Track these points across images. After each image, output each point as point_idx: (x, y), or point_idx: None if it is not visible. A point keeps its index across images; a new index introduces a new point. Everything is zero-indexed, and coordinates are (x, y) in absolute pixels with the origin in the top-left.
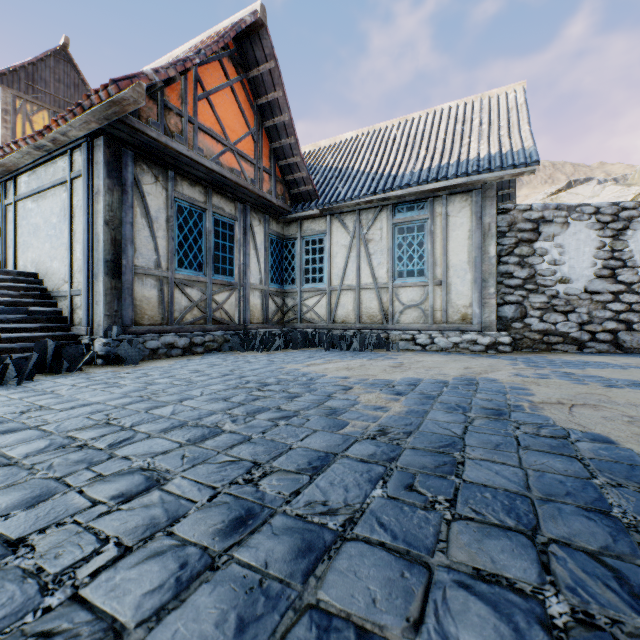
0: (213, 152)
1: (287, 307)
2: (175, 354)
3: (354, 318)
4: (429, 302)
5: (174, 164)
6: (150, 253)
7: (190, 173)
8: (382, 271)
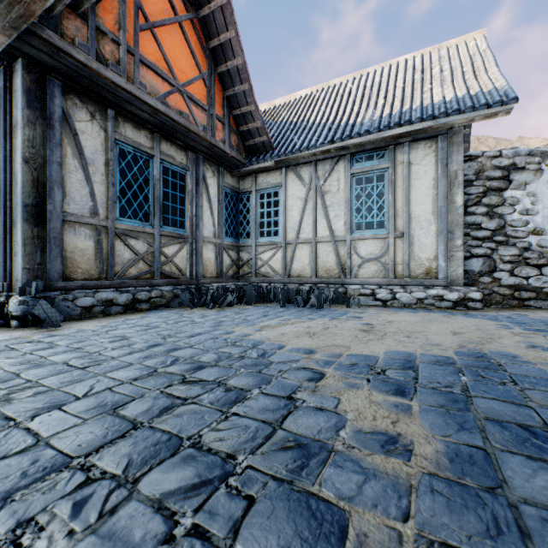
0: (158, 90)
1: (242, 261)
2: (114, 312)
3: (310, 272)
4: (390, 255)
5: (113, 101)
6: (84, 199)
7: (133, 114)
8: (339, 223)
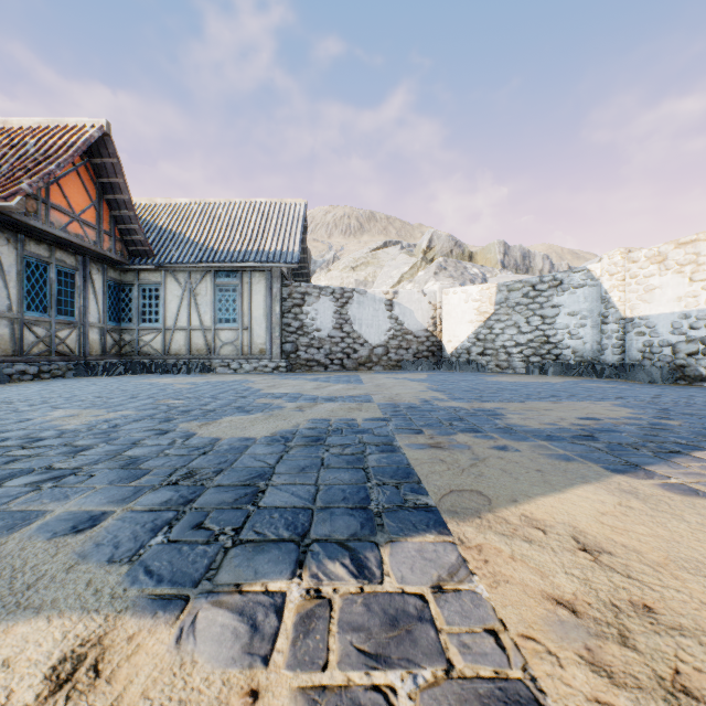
0: (62, 223)
1: (125, 342)
2: (27, 379)
3: (186, 351)
4: (240, 341)
5: (26, 230)
6: (4, 300)
7: (38, 236)
8: (207, 317)
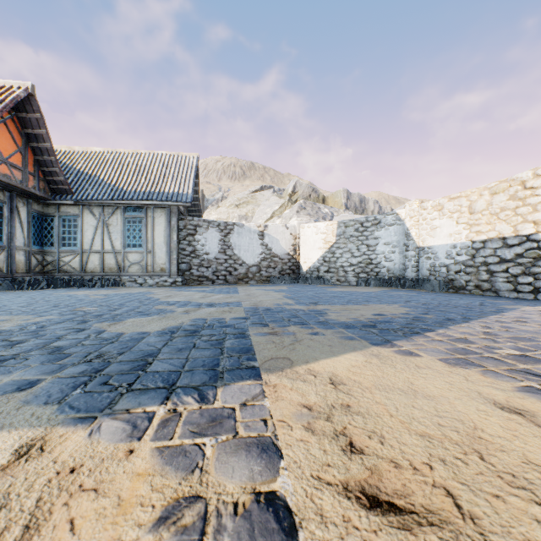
0: None
1: (47, 262)
2: None
3: (100, 269)
4: (145, 261)
5: None
6: None
7: None
8: (118, 243)
